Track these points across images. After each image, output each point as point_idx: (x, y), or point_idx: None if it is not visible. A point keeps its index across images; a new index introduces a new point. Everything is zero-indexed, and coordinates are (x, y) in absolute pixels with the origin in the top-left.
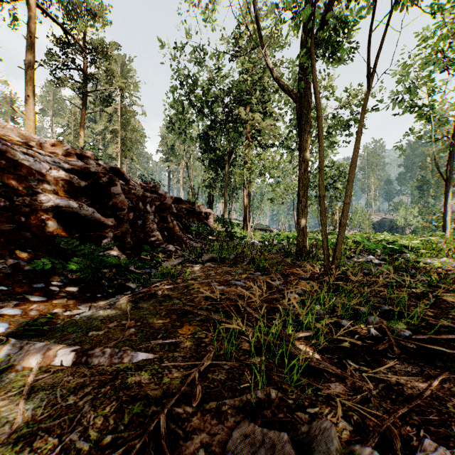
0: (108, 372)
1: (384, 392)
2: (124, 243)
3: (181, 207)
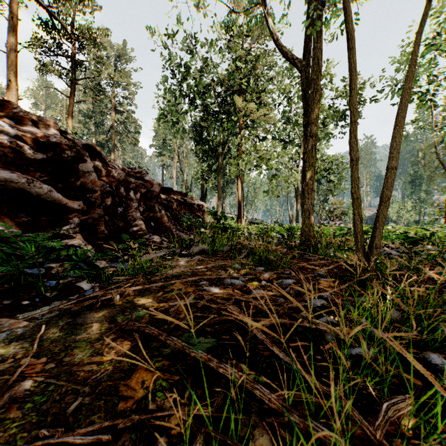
0: None
1: None
2: (96, 232)
3: (172, 198)
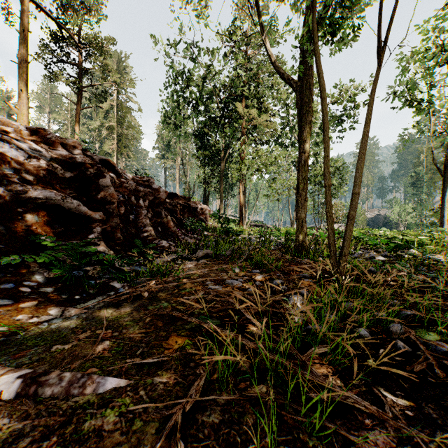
0: (60, 411)
1: (446, 447)
2: (114, 238)
3: (176, 203)
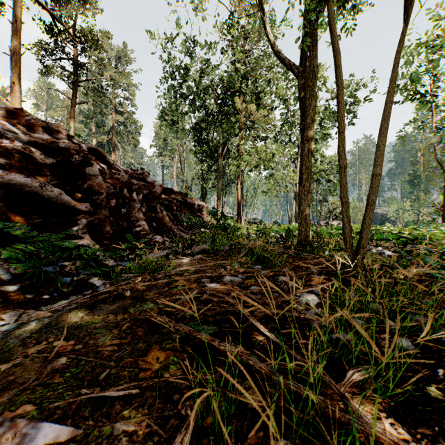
0: None
1: None
2: (102, 232)
3: (173, 199)
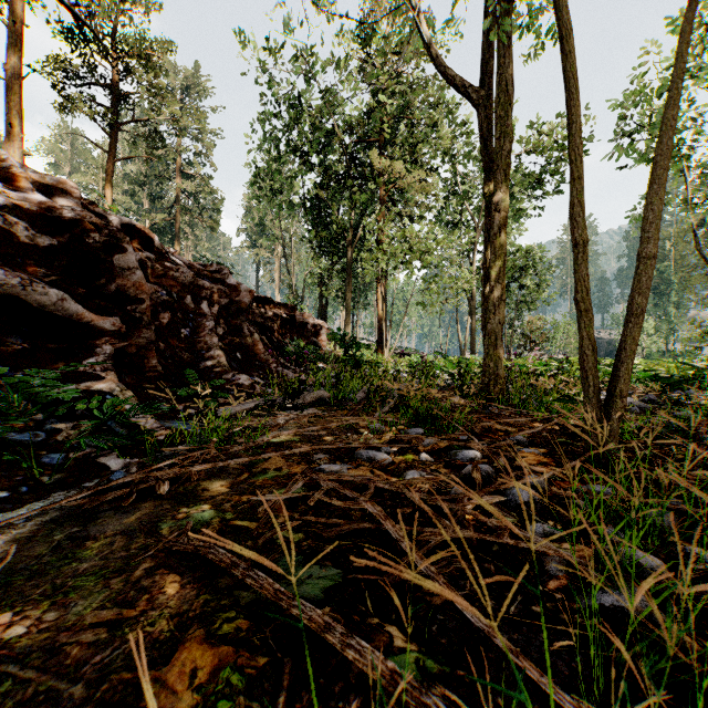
0: None
1: None
2: (143, 369)
3: (271, 314)
